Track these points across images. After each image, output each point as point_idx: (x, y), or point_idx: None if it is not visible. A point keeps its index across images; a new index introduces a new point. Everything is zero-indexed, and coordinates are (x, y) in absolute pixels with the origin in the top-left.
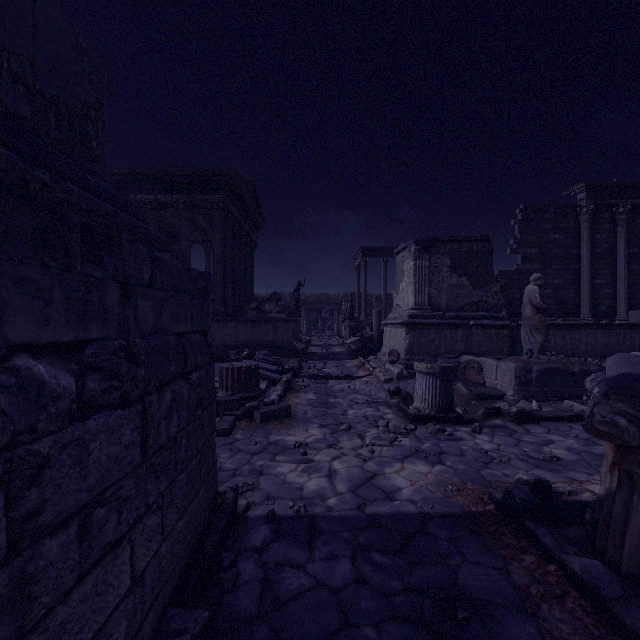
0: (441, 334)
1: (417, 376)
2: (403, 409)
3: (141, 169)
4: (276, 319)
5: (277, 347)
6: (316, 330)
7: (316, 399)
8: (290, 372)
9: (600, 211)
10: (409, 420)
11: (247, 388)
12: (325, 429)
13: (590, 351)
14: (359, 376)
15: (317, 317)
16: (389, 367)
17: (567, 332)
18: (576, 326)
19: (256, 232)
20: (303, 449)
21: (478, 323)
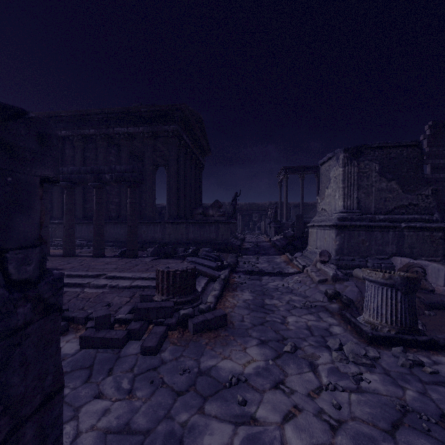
0: (371, 236)
1: (368, 285)
2: (352, 322)
3: (116, 108)
4: (217, 222)
5: (218, 244)
6: (248, 230)
7: (252, 300)
8: (228, 268)
9: None
10: (364, 339)
11: (182, 292)
12: (266, 349)
13: None
14: (289, 273)
15: (249, 220)
16: (322, 267)
17: None
18: None
19: (203, 156)
20: (241, 390)
21: (411, 225)
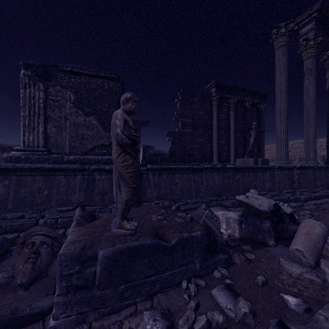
0: (52, 182)
1: None
2: None
3: None
4: None
5: None
6: None
7: None
8: None
9: (222, 101)
10: None
11: None
12: None
13: (209, 191)
14: None
15: None
16: None
17: (192, 175)
18: (199, 170)
19: None
20: None
21: (99, 168)
